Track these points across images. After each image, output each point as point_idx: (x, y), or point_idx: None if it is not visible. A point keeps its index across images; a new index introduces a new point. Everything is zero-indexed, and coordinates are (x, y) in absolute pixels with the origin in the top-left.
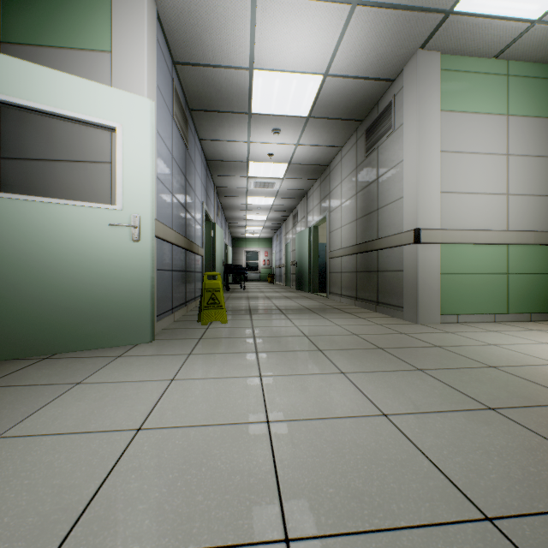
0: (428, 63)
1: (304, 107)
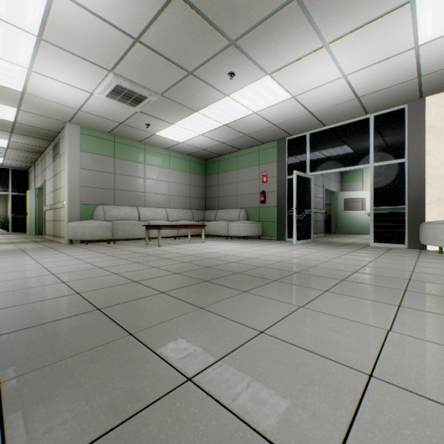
0: None
1: None
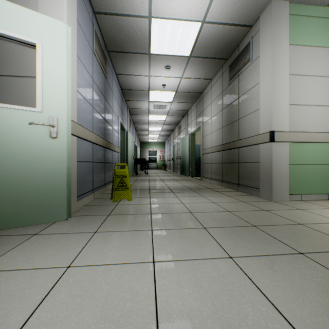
0: (280, 9)
1: (187, 48)
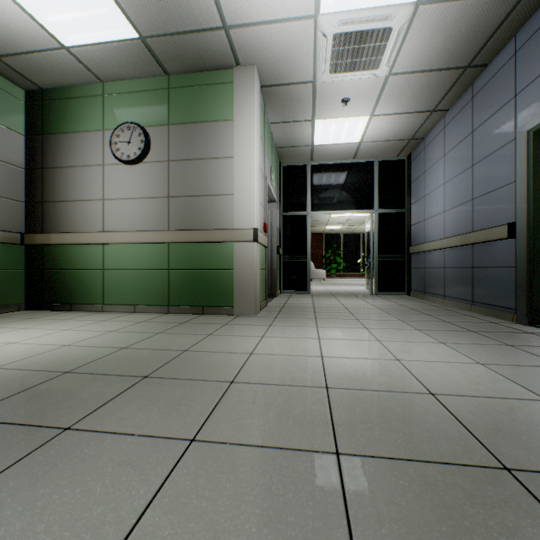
0: None
1: None
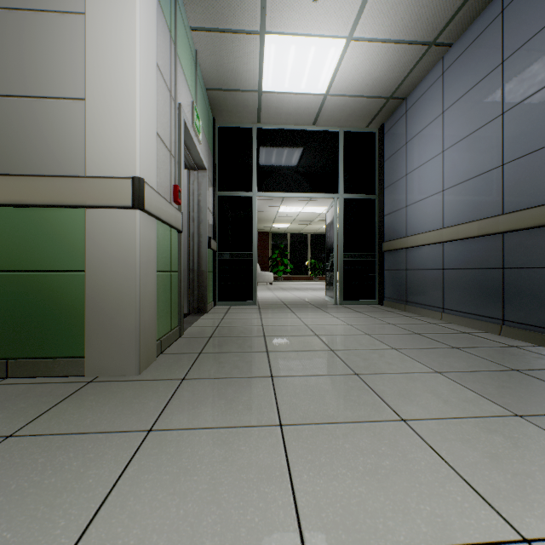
0: None
1: None
